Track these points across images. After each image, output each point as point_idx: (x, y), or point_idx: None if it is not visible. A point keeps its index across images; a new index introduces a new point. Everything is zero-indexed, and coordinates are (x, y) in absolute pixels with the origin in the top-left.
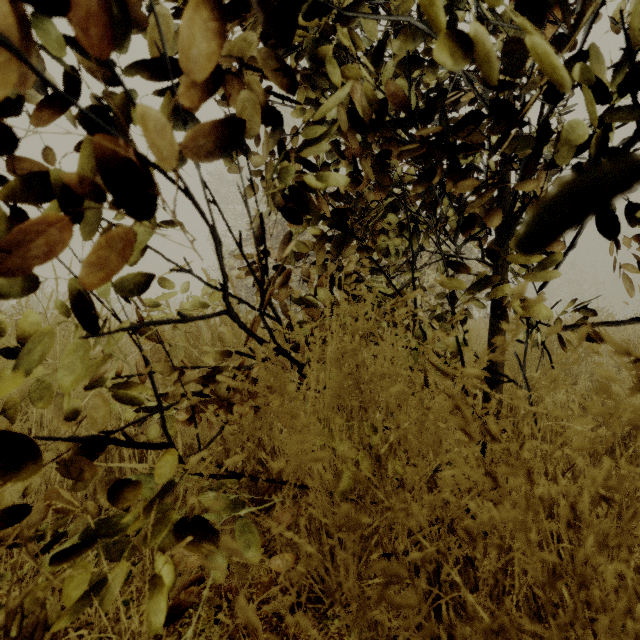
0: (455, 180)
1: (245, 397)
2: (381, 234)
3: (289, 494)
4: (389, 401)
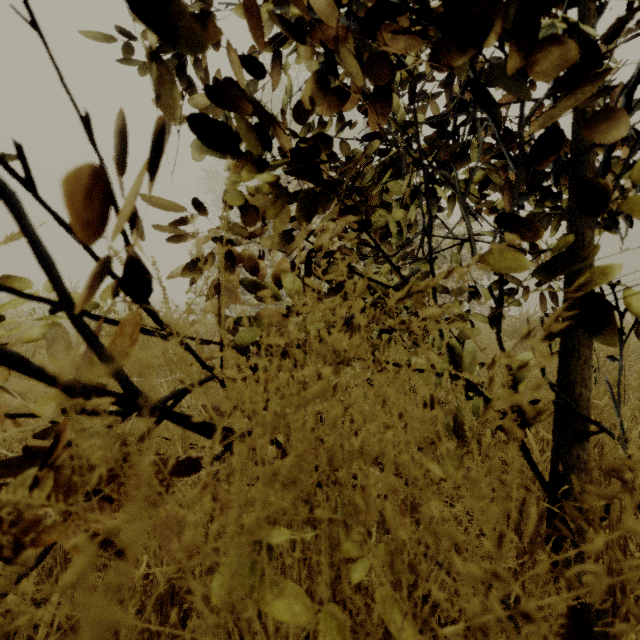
0: (525, 54)
1: (2, 552)
2: (379, 208)
3: (218, 632)
4: (399, 536)
